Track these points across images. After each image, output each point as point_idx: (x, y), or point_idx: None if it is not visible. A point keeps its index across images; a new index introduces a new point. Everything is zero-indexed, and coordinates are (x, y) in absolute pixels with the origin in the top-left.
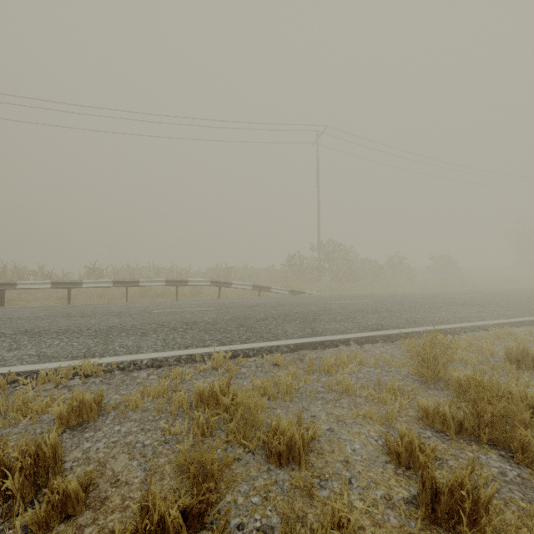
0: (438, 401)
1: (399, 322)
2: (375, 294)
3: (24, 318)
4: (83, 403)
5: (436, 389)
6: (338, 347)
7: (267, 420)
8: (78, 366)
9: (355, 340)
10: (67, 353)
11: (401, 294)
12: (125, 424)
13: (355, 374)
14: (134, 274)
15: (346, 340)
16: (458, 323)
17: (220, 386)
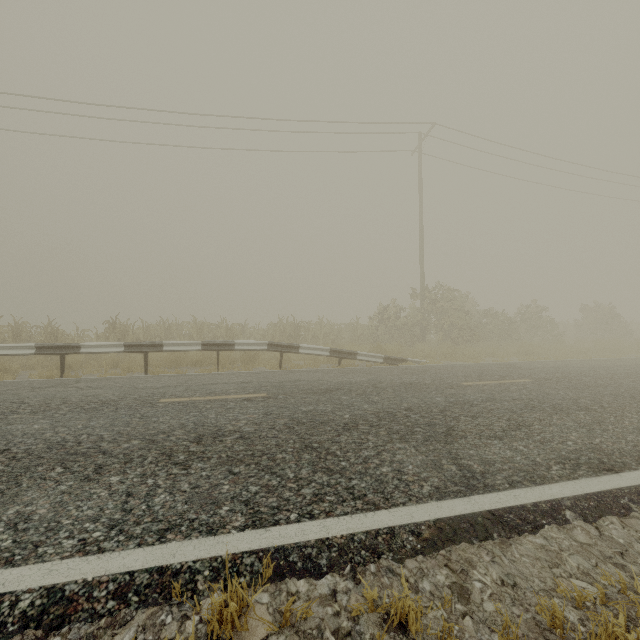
0: None
1: (633, 442)
2: (523, 366)
3: None
4: None
5: None
6: (541, 531)
7: None
8: None
9: (574, 508)
10: None
11: (567, 367)
12: None
13: None
14: (171, 331)
15: (554, 508)
16: None
17: None
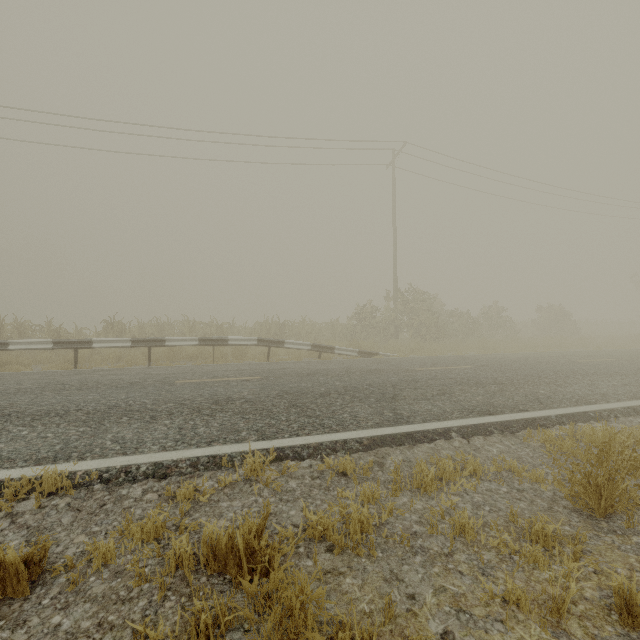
0: (628, 562)
1: (516, 401)
2: (472, 357)
3: (2, 391)
4: (4, 567)
5: (614, 531)
6: (434, 442)
7: (327, 606)
8: (38, 477)
9: (458, 431)
10: (31, 452)
11: (507, 358)
12: (74, 608)
13: (468, 495)
14: (164, 329)
15: (445, 431)
16: (602, 402)
17: (246, 535)
